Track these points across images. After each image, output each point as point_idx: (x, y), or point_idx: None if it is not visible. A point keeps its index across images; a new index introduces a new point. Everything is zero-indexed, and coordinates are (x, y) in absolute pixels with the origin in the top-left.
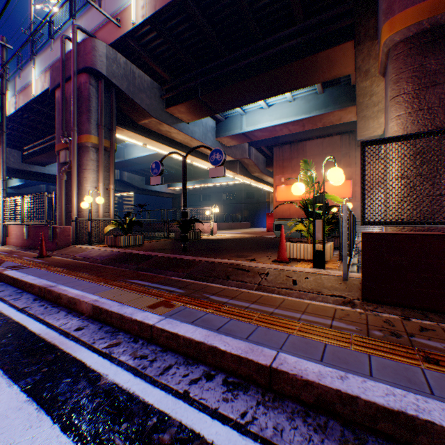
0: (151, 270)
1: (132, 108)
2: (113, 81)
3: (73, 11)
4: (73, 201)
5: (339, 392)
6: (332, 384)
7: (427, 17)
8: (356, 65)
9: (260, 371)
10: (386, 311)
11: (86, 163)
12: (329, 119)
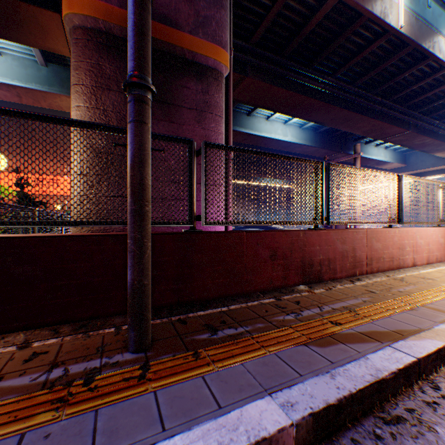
0: None
1: None
2: None
3: None
4: None
5: None
6: None
7: (104, 18)
8: None
9: None
10: (8, 342)
11: None
12: (58, 103)
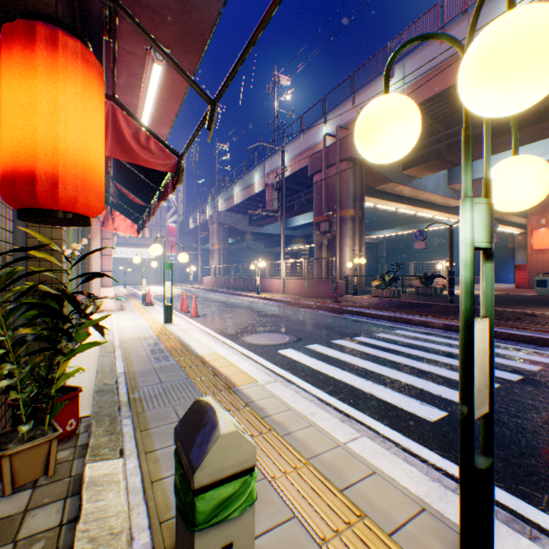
0: (443, 313)
1: (374, 178)
2: (365, 163)
3: (325, 109)
4: (336, 261)
5: None
6: None
7: None
8: None
9: None
10: None
11: (345, 231)
12: None
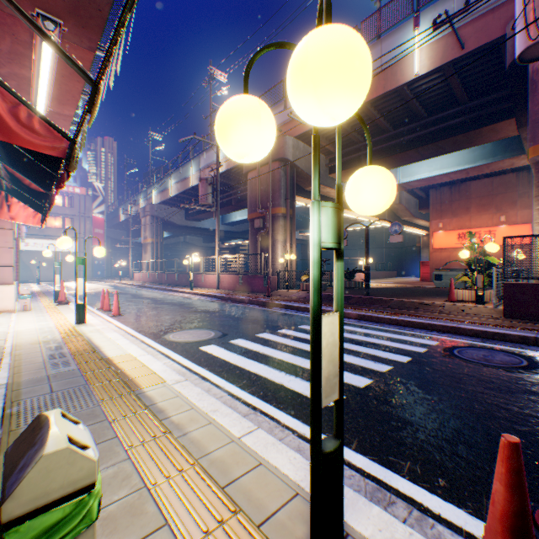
0: (359, 304)
1: (304, 179)
2: (296, 164)
3: None
4: (269, 257)
5: (481, 330)
6: (478, 329)
7: None
8: (520, 137)
9: (451, 329)
10: (515, 321)
11: (277, 228)
12: (497, 166)
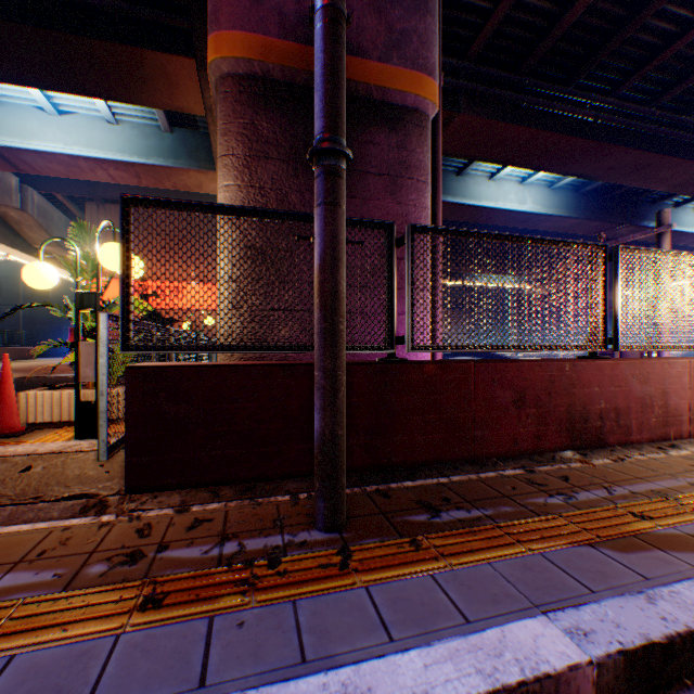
0: None
1: None
2: None
3: None
4: None
5: None
6: None
7: (260, 58)
8: (207, 102)
9: None
10: (162, 503)
11: None
12: (184, 181)
